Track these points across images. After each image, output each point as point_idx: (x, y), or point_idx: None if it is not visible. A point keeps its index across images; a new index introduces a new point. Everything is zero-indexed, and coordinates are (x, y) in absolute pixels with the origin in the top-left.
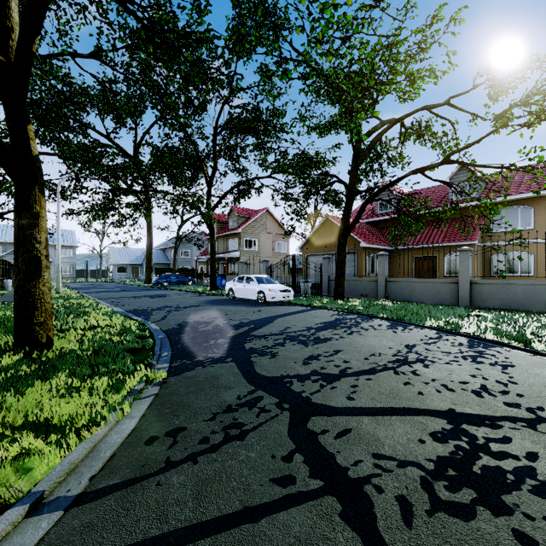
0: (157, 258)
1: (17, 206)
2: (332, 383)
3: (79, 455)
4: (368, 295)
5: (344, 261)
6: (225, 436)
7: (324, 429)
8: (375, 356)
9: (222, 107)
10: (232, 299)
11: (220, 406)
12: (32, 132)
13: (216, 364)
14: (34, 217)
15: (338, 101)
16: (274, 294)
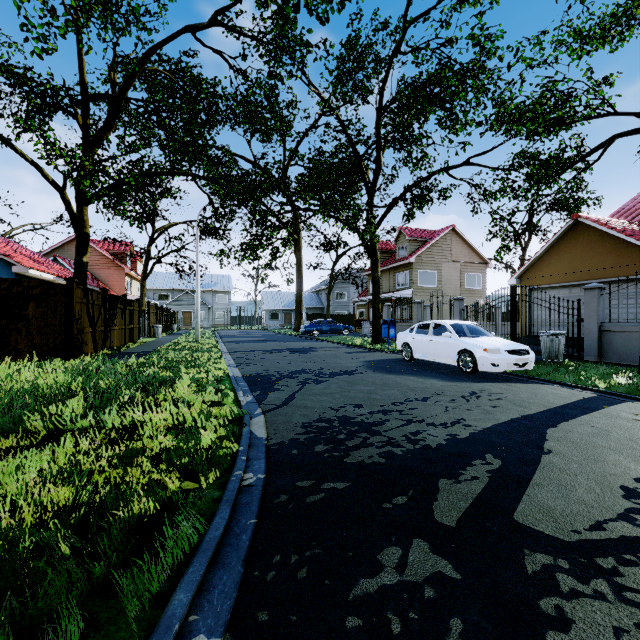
0: (310, 302)
1: None
2: None
3: None
4: None
5: None
6: None
7: None
8: None
9: (390, 63)
10: (408, 361)
11: None
12: None
13: None
14: None
15: None
16: (495, 358)
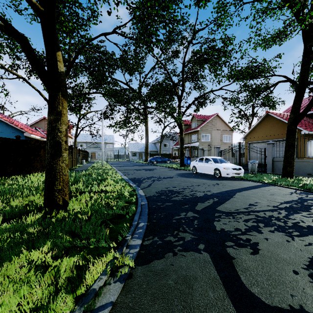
0: (151, 148)
1: (49, 107)
2: None
3: None
4: None
5: (293, 145)
6: None
7: None
8: None
9: (187, 47)
10: (195, 173)
11: None
12: (60, 57)
13: (187, 253)
14: (58, 114)
15: None
16: (227, 171)
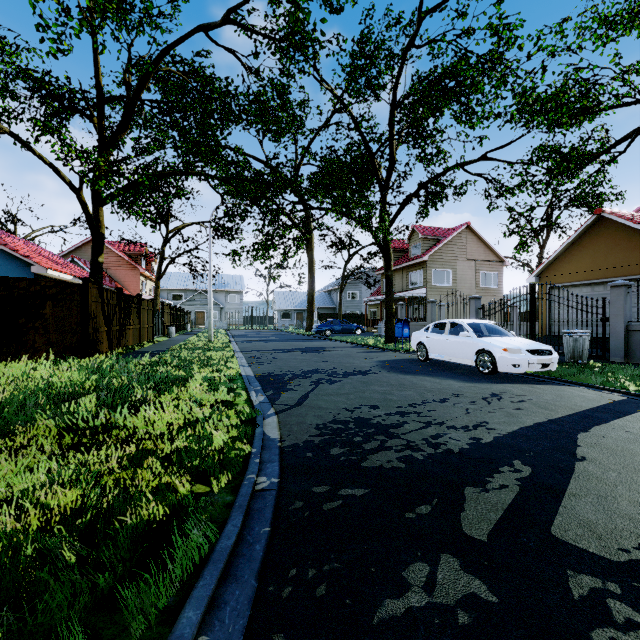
0: (321, 301)
1: None
2: None
3: None
4: None
5: None
6: None
7: None
8: None
9: (404, 57)
10: (423, 361)
11: None
12: None
13: None
14: None
15: None
16: (516, 358)
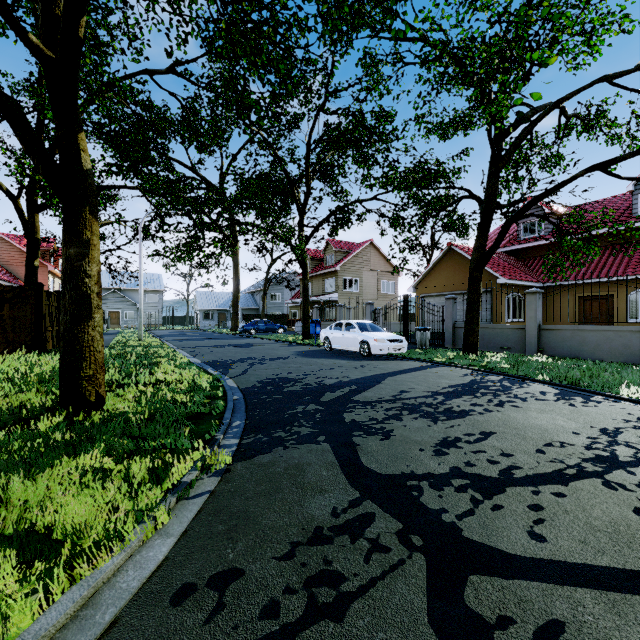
0: (245, 302)
1: (65, 232)
2: (492, 497)
3: (59, 617)
4: (511, 348)
5: (477, 301)
6: (308, 604)
7: (502, 614)
8: (555, 446)
9: (316, 117)
10: (328, 351)
11: (303, 528)
12: (84, 142)
13: (302, 445)
14: (84, 246)
15: (472, 81)
16: (381, 345)
